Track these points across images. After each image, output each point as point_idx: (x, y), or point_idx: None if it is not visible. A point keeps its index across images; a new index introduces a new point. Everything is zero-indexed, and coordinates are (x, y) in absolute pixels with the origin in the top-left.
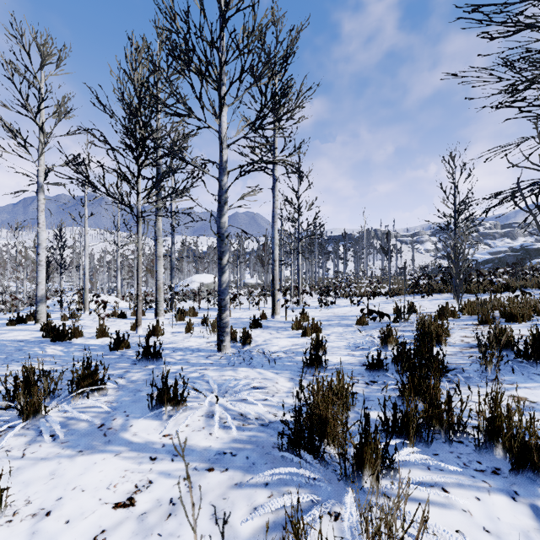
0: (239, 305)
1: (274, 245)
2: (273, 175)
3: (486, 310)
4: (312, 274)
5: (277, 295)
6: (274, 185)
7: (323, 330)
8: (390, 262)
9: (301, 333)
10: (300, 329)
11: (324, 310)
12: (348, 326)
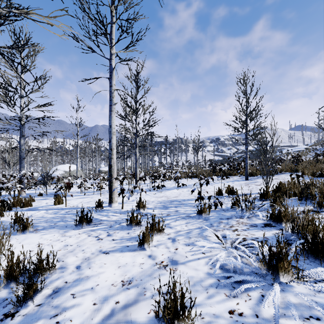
0: (89, 189)
1: (111, 133)
2: (110, 64)
3: (322, 196)
4: (145, 164)
5: (114, 183)
6: (111, 74)
7: (164, 227)
8: (197, 156)
9: (138, 244)
10: (137, 226)
11: (158, 194)
12: (189, 218)
